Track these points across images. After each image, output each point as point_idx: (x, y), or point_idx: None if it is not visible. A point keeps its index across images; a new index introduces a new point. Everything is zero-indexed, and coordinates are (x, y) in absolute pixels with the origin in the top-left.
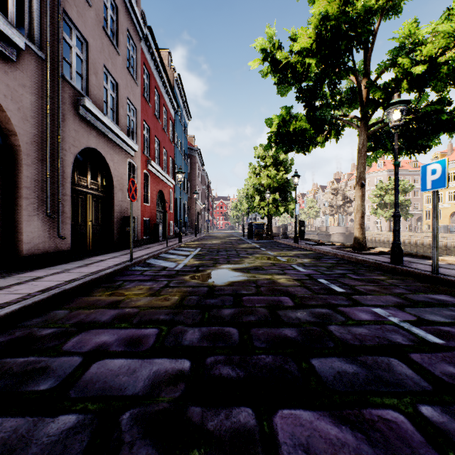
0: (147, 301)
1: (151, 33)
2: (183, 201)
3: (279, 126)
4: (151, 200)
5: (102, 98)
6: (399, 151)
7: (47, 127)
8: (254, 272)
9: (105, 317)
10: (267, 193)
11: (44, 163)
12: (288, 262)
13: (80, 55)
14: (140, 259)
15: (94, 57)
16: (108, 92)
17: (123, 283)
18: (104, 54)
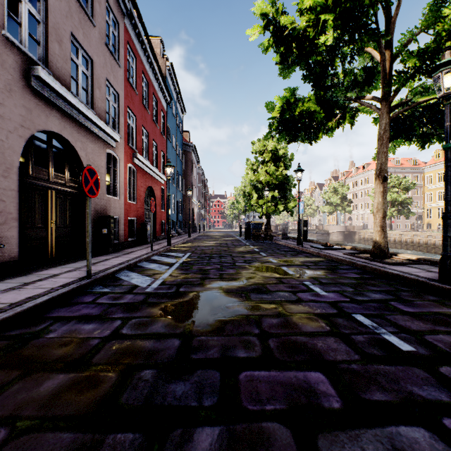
0: (52, 388)
1: (136, 10)
2: (177, 199)
3: (282, 110)
4: (137, 198)
5: (68, 73)
6: (429, 138)
7: None
8: (255, 298)
9: None
10: (266, 190)
11: None
12: (298, 277)
13: (36, 14)
14: (105, 273)
15: (56, 20)
16: (79, 68)
17: (49, 325)
18: (73, 21)
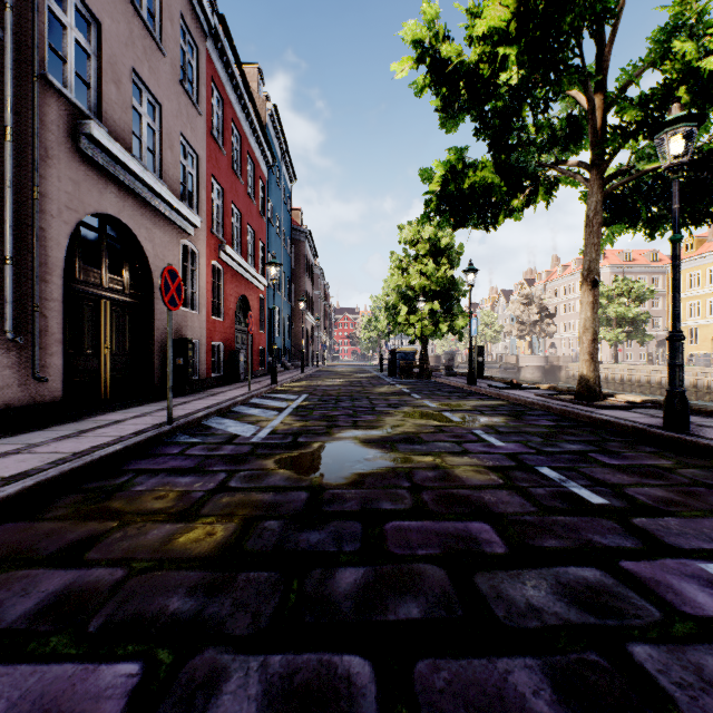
0: (161, 536)
1: (224, 27)
2: (283, 314)
3: (444, 181)
4: (225, 312)
5: (129, 128)
6: (661, 223)
7: (7, 168)
8: (404, 449)
9: (25, 604)
10: (421, 300)
11: (2, 236)
12: (466, 424)
13: (85, 44)
14: (189, 418)
15: (113, 52)
16: (143, 120)
17: (132, 478)
18: (135, 50)
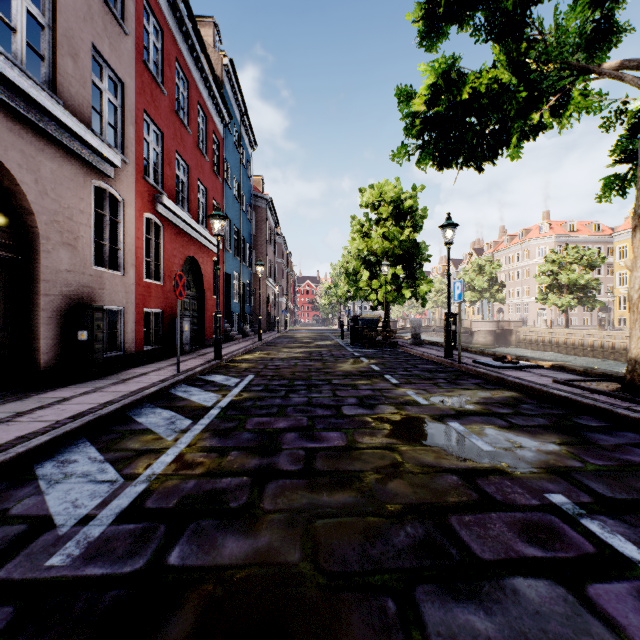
0: None
1: None
2: (243, 280)
3: (433, 93)
4: (165, 275)
5: None
6: None
7: None
8: None
9: None
10: (384, 264)
11: None
12: (514, 467)
13: None
14: None
15: None
16: (18, 2)
17: None
18: None
